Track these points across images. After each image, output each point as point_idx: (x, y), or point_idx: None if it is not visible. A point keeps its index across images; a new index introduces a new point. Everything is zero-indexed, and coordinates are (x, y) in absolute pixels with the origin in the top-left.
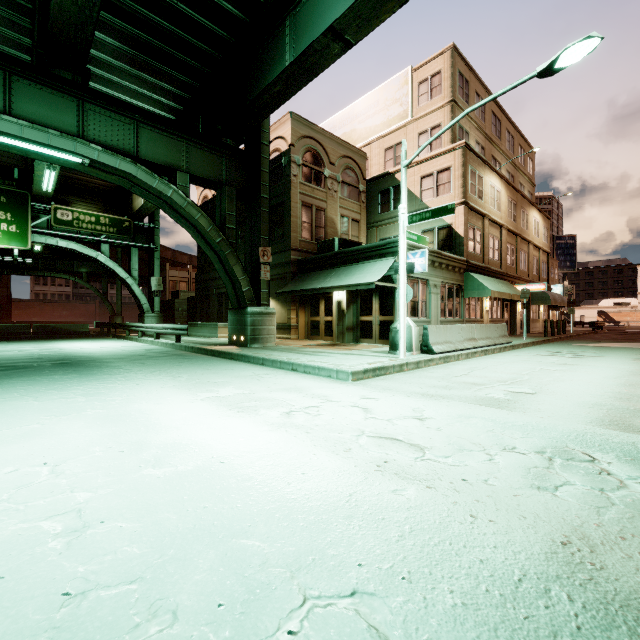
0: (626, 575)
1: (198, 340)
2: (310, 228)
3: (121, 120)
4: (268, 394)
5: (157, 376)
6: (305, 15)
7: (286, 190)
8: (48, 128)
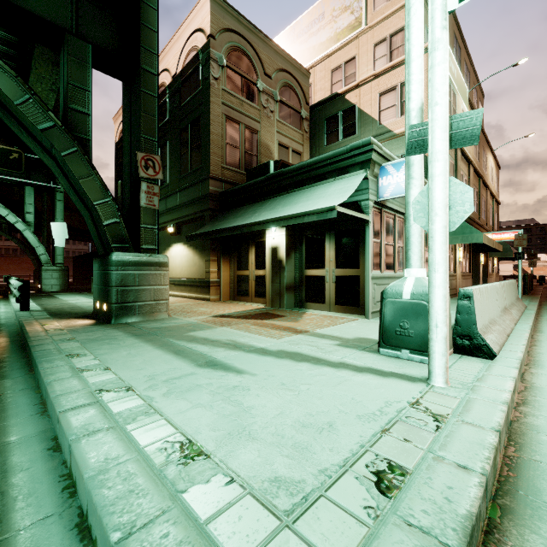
0: None
1: (76, 303)
2: (238, 153)
3: None
4: None
5: None
6: None
7: (204, 99)
8: None
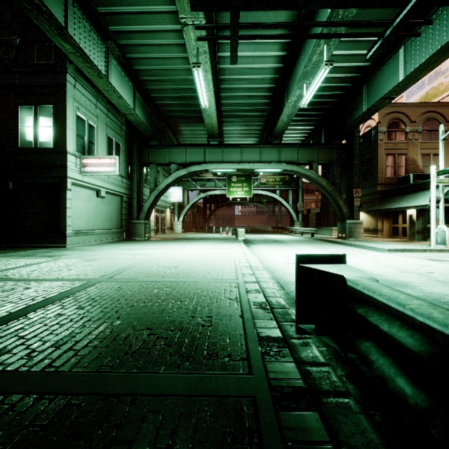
0: (386, 267)
1: (322, 236)
2: (393, 169)
3: (291, 150)
4: (344, 251)
5: (307, 246)
6: (372, 85)
7: (374, 149)
8: (271, 163)
